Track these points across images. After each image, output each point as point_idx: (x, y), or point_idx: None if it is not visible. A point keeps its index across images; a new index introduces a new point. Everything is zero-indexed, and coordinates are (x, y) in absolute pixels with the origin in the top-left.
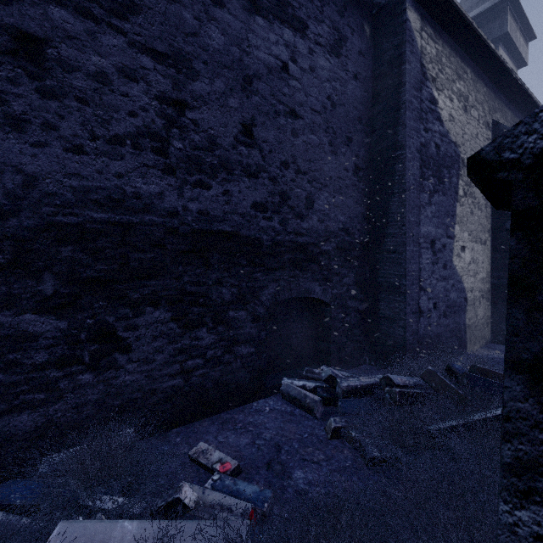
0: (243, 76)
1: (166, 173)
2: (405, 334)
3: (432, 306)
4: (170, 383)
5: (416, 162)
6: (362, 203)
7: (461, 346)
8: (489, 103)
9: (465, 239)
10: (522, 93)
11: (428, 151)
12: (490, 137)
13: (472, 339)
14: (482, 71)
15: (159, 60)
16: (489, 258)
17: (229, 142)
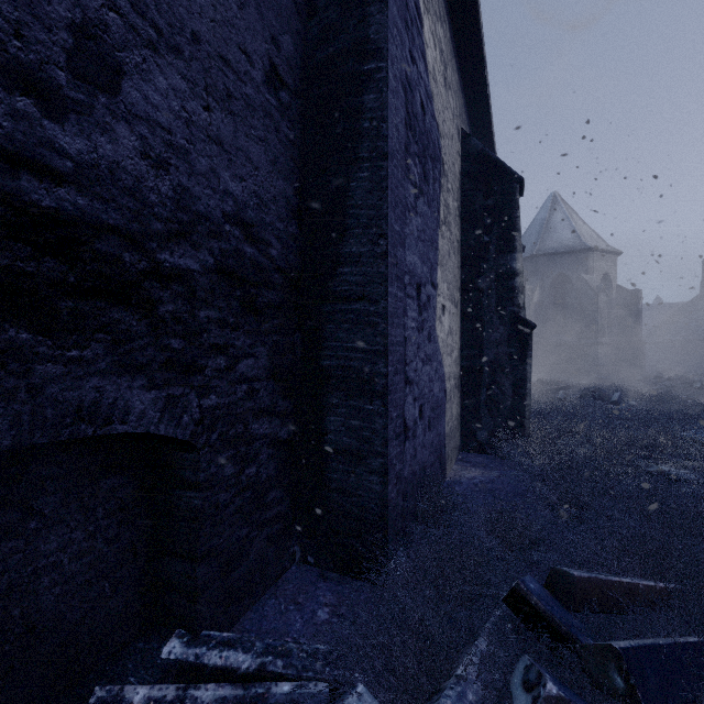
0: None
1: None
2: (384, 490)
3: (418, 414)
4: None
5: (400, 105)
6: (288, 173)
7: (442, 471)
8: (460, 104)
9: (445, 294)
10: (484, 112)
11: (414, 102)
12: (460, 153)
13: (449, 455)
14: (455, 46)
15: None
16: (459, 328)
17: None
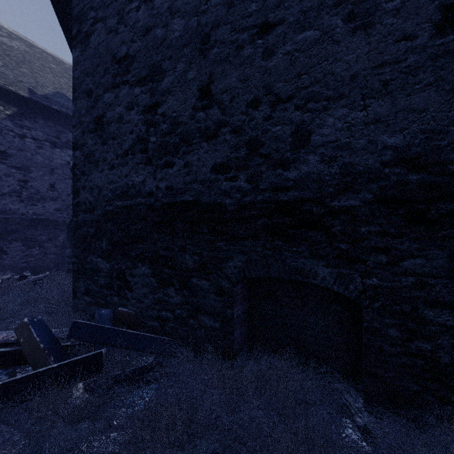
0: (50, 169)
1: (21, 202)
2: None
3: None
4: (22, 265)
5: None
6: None
7: None
8: None
9: None
10: None
11: None
12: None
13: None
14: None
15: (18, 169)
16: None
17: (45, 190)
